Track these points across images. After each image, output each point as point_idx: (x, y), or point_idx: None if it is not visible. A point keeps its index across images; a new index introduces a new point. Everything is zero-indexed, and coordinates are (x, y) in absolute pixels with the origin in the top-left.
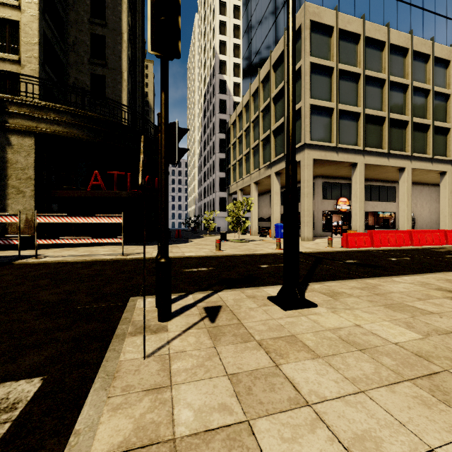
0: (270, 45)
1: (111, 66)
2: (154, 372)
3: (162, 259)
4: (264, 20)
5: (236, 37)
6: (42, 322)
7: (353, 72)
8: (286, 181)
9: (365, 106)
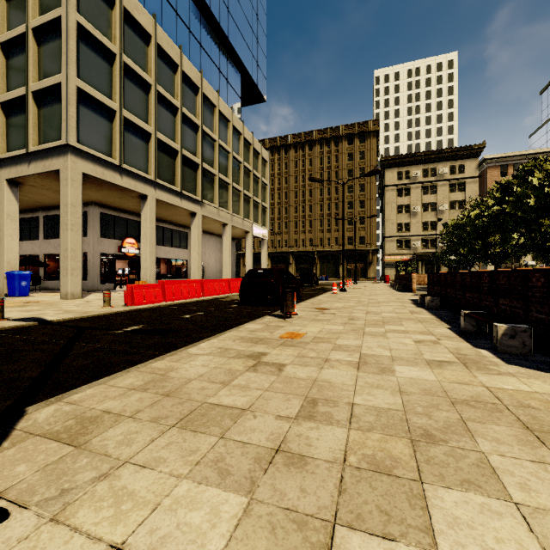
0: None
1: None
2: None
3: None
4: None
5: None
6: None
7: (143, 77)
8: None
9: (157, 129)
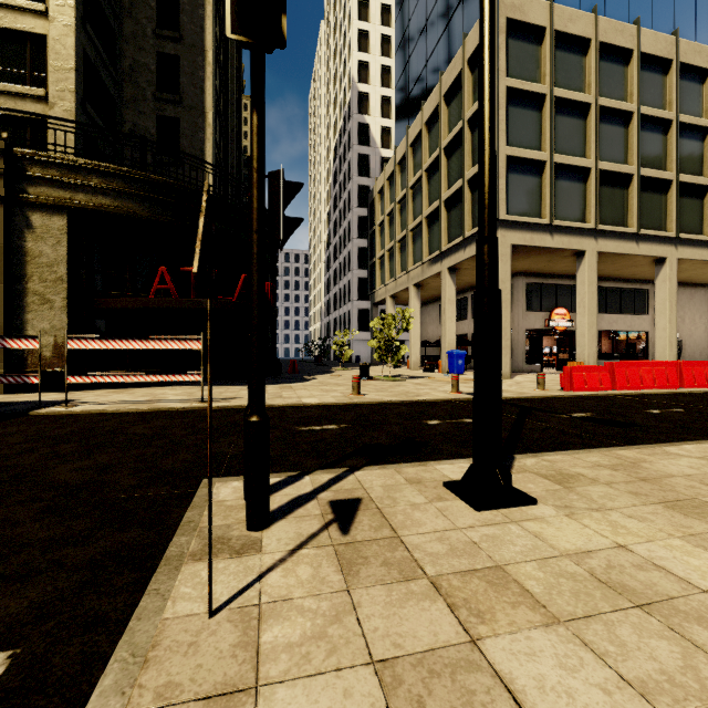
0: (439, 64)
1: (189, 103)
2: (225, 650)
3: (252, 416)
4: (430, 25)
5: (385, 54)
6: (45, 525)
7: (578, 101)
8: (478, 274)
9: (598, 158)
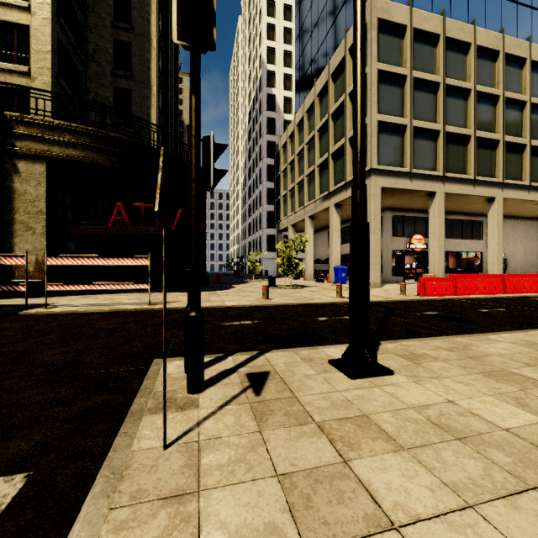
0: (328, 51)
1: (138, 78)
2: (176, 469)
3: (191, 312)
4: (321, 21)
5: (287, 42)
6: (40, 392)
7: (430, 81)
8: (353, 211)
9: (445, 123)
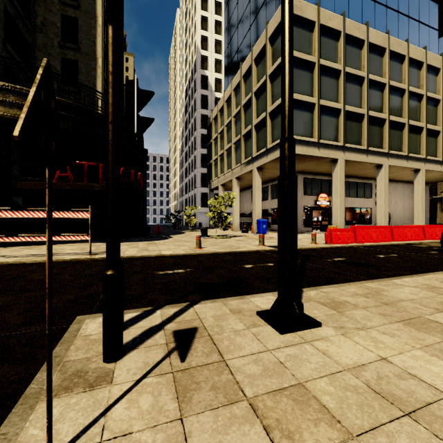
0: (251, 40)
1: (85, 51)
2: None
3: (107, 270)
4: (246, 15)
5: (217, 33)
6: None
7: (334, 68)
8: (281, 164)
9: (345, 103)
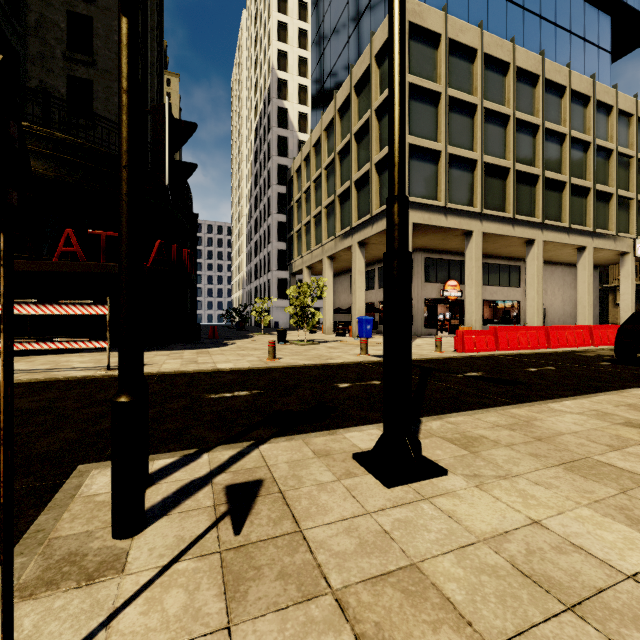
0: (350, 58)
1: (103, 67)
2: None
3: (120, 396)
4: (342, 22)
5: (302, 47)
6: None
7: (467, 102)
8: (388, 235)
9: (483, 152)
